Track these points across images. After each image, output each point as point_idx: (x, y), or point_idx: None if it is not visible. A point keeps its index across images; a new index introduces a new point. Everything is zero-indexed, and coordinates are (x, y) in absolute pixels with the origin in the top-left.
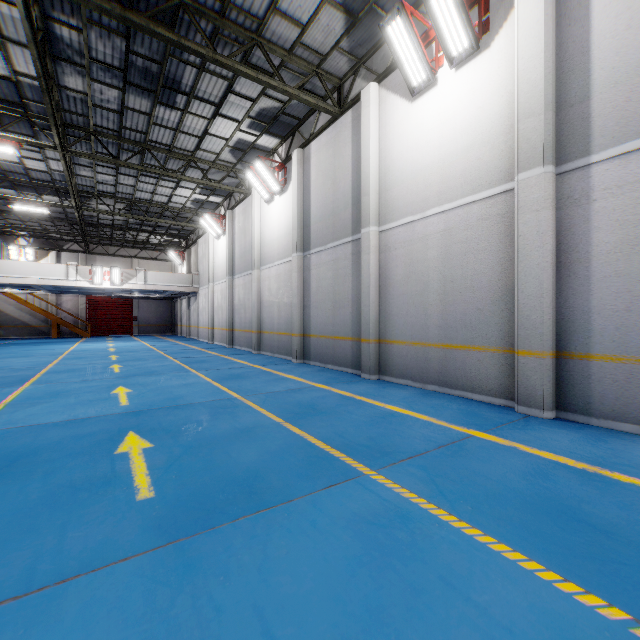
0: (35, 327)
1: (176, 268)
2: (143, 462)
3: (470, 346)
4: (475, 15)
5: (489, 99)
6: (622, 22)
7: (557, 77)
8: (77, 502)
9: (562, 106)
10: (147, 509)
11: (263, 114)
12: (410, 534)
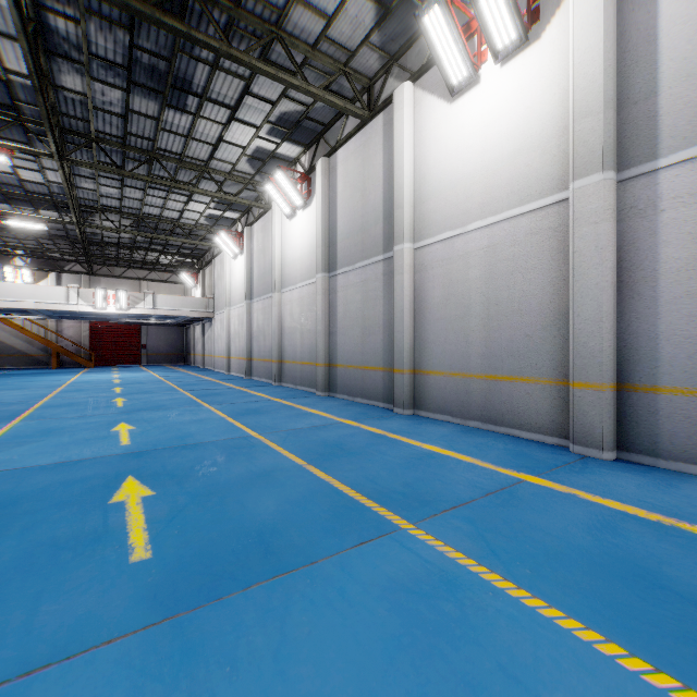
0: (33, 356)
1: (189, 291)
2: (141, 514)
3: (517, 377)
4: (523, 3)
5: (539, 98)
6: (695, 6)
7: (618, 71)
8: (58, 565)
9: (624, 104)
10: (141, 574)
11: (284, 119)
12: (459, 606)
